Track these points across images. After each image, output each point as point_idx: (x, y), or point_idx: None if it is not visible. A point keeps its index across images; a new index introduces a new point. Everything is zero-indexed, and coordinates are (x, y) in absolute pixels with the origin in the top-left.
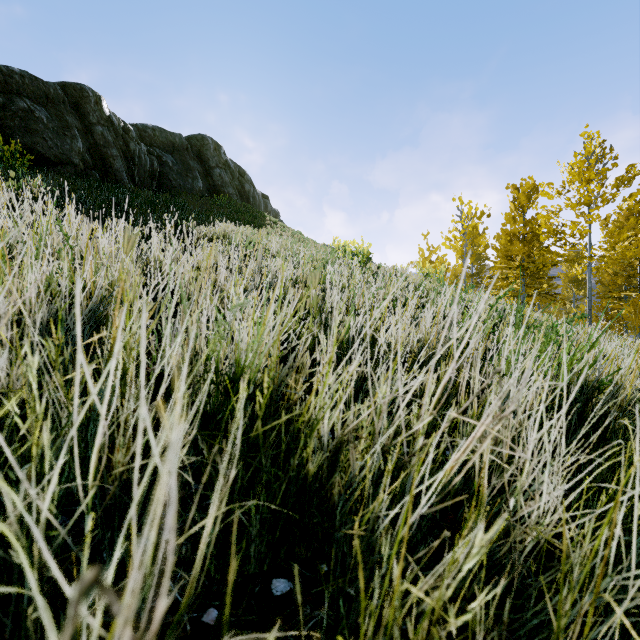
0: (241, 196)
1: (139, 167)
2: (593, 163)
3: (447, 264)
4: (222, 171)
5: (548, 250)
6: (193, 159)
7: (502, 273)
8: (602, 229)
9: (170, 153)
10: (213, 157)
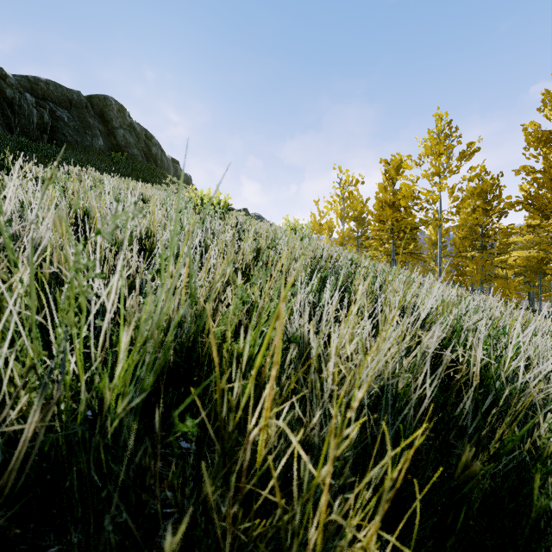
0: (147, 158)
1: (21, 116)
2: (443, 140)
3: (333, 226)
4: (126, 132)
5: (408, 213)
6: (94, 118)
7: (376, 234)
8: (449, 196)
9: (67, 109)
10: (117, 118)
